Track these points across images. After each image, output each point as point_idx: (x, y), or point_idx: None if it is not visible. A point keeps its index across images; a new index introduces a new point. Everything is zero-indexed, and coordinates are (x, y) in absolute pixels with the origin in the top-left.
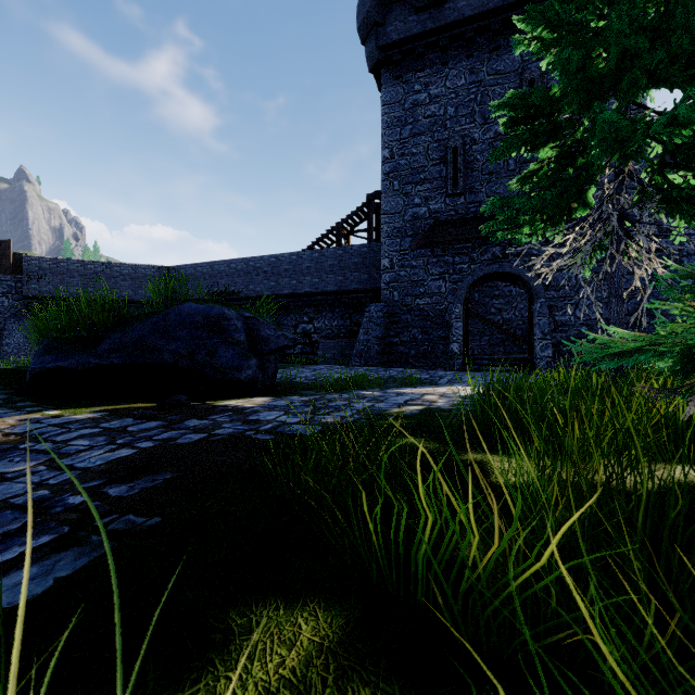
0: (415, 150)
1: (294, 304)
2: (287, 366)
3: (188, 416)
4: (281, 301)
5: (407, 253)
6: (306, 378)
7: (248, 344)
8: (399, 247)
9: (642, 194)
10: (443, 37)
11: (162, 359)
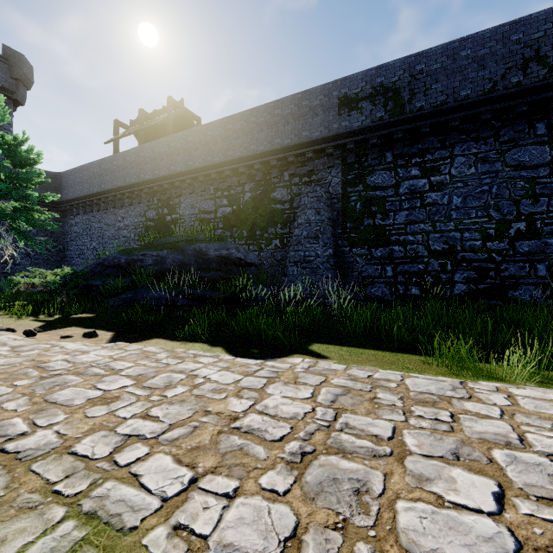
0: None
1: None
2: None
3: None
4: None
5: None
6: None
7: None
8: None
9: (9, 227)
10: None
11: None
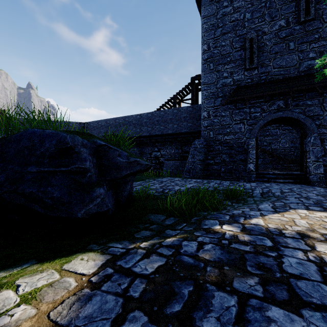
0: (224, 43)
1: (150, 141)
2: (144, 178)
3: None
4: (143, 139)
5: (219, 108)
6: (156, 190)
7: (99, 171)
8: (213, 104)
9: None
10: None
11: None
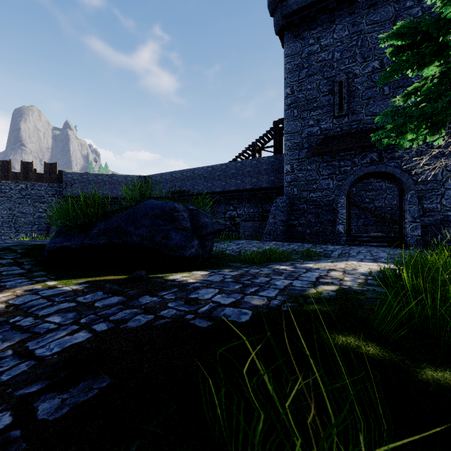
0: (309, 86)
1: (224, 198)
2: (219, 241)
3: (143, 291)
4: (215, 196)
5: (304, 160)
6: (233, 250)
7: (192, 229)
8: (297, 156)
9: None
10: (331, 2)
11: (132, 241)
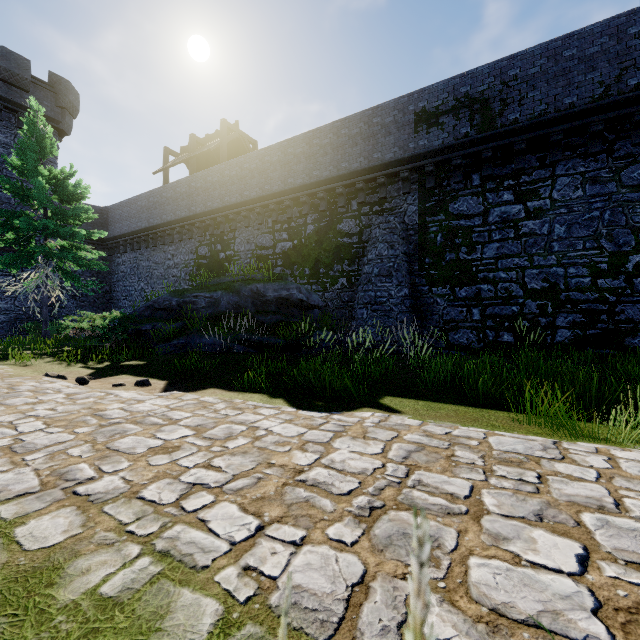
0: None
1: None
2: None
3: None
4: None
5: None
6: None
7: None
8: None
9: (56, 268)
10: None
11: None
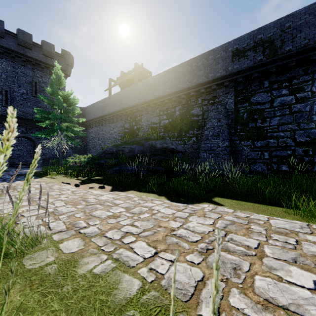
0: None
1: None
2: None
3: None
4: None
5: None
6: None
7: None
8: None
9: (65, 135)
10: (1, 49)
11: None
